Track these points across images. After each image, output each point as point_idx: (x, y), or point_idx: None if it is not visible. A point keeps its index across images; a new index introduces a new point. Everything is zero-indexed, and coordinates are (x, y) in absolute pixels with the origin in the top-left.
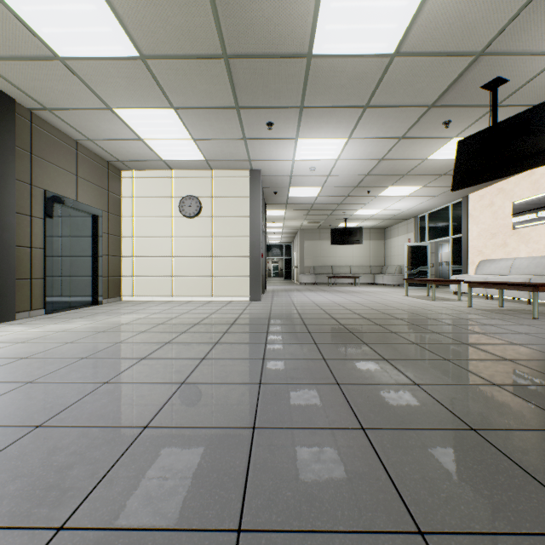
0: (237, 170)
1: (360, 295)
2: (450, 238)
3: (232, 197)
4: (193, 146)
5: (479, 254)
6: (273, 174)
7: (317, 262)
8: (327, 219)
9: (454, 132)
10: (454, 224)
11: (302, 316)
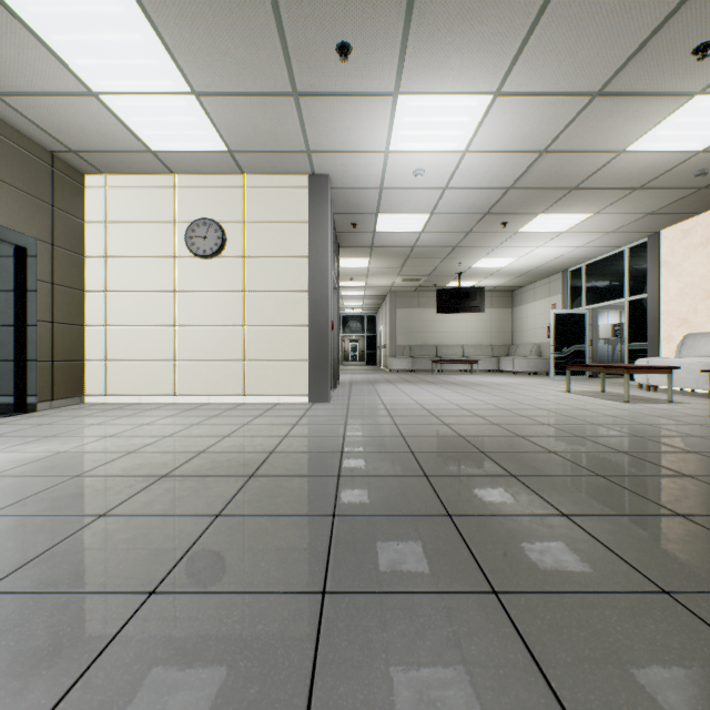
0: (287, 176)
1: (491, 390)
2: (625, 300)
3: (280, 223)
4: (199, 115)
5: (683, 324)
6: (351, 186)
7: (414, 340)
8: (431, 274)
9: (704, 78)
10: (632, 278)
11: (412, 444)
